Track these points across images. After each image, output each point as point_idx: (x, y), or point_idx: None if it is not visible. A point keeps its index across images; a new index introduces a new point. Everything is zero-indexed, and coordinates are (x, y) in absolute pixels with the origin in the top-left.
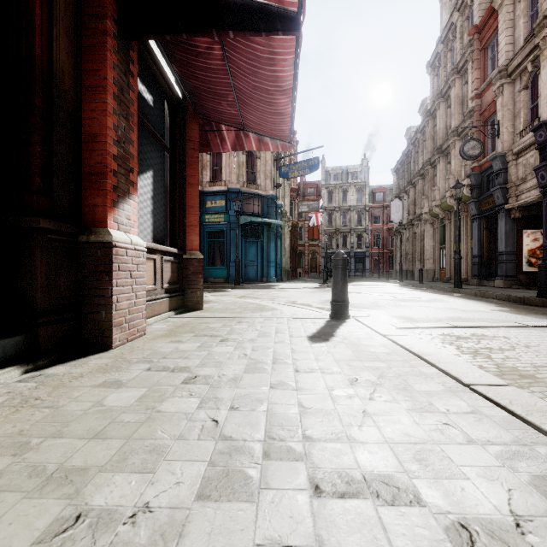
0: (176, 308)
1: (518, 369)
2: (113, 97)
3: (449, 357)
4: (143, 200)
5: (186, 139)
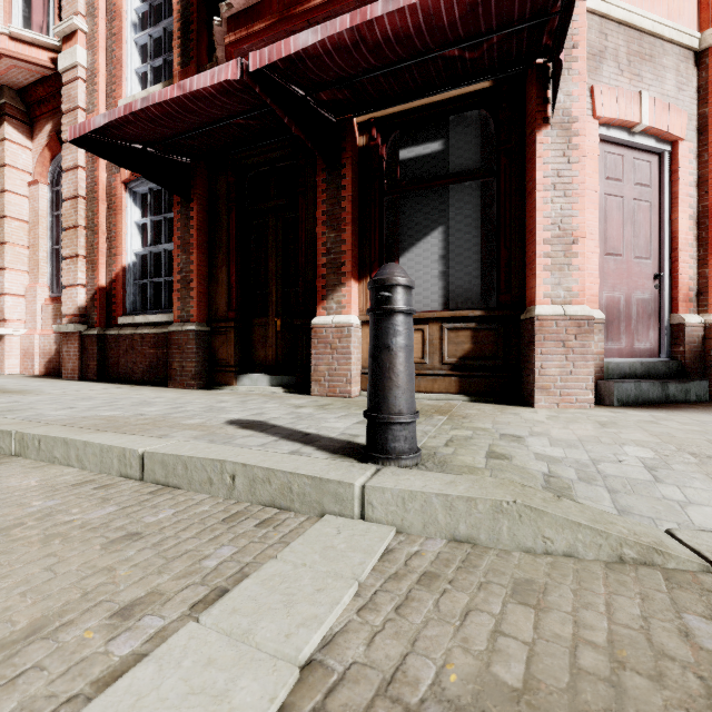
0: (486, 395)
1: None
2: (323, 225)
3: (66, 433)
4: (422, 267)
5: (527, 125)
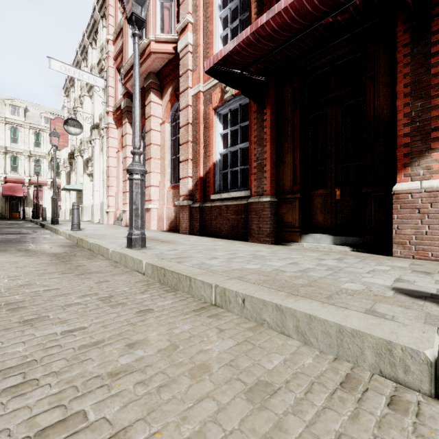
0: None
1: (214, 396)
2: (404, 97)
3: (269, 296)
4: None
5: None
